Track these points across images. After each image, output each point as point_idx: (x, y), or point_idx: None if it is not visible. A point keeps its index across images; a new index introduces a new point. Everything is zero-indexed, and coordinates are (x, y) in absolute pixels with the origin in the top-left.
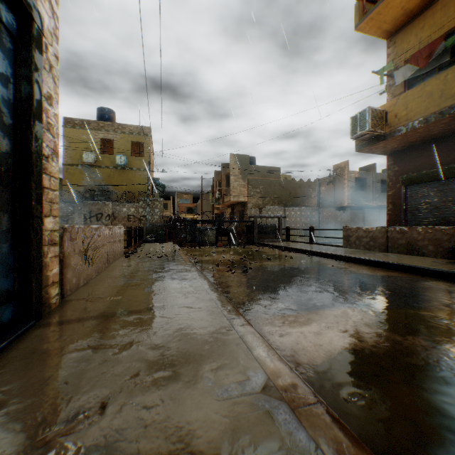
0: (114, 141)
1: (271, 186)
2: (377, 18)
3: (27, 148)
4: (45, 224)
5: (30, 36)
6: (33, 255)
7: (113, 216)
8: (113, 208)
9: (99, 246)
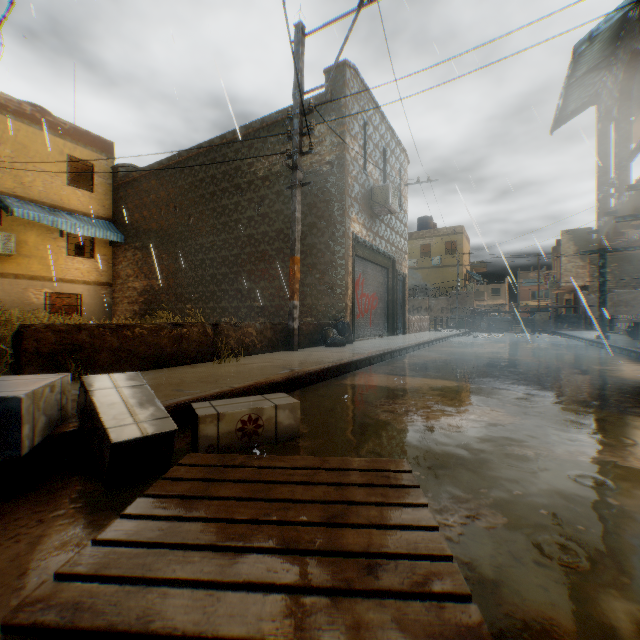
0: (431, 245)
1: (631, 262)
2: (632, 137)
3: (404, 301)
4: (406, 315)
5: (405, 280)
6: (405, 321)
7: (429, 309)
8: (429, 302)
9: (417, 323)
